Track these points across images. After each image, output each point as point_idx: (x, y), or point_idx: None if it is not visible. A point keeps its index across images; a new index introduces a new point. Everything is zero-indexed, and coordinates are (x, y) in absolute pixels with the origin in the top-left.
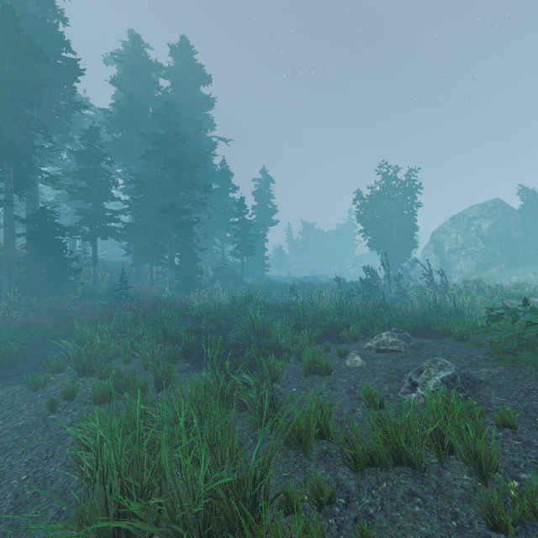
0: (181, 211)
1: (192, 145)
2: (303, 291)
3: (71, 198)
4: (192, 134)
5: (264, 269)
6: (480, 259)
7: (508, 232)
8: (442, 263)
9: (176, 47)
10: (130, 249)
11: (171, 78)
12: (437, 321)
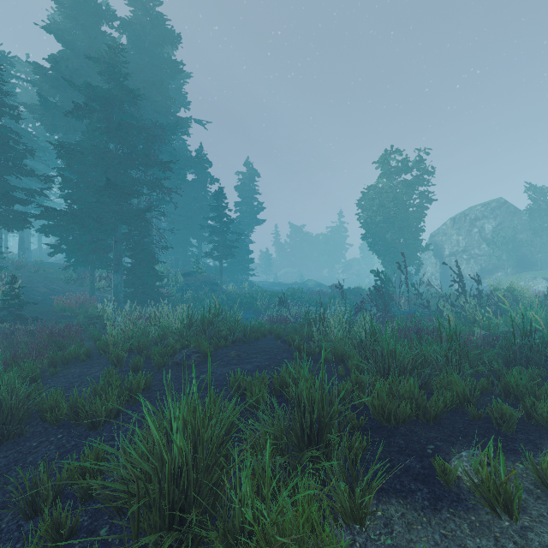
0: (126, 192)
1: (155, 119)
2: (293, 300)
3: None
4: (156, 104)
5: (248, 274)
6: (484, 263)
7: (515, 233)
8: (442, 267)
9: None
10: (58, 245)
11: (128, 31)
12: None
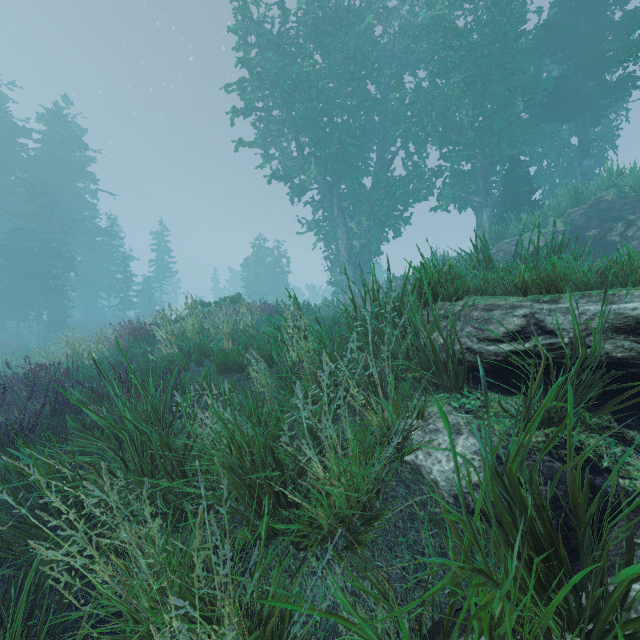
0: (48, 278)
1: (66, 208)
2: None
3: None
4: (67, 197)
5: None
6: None
7: None
8: None
9: (49, 111)
10: None
11: (42, 143)
12: None
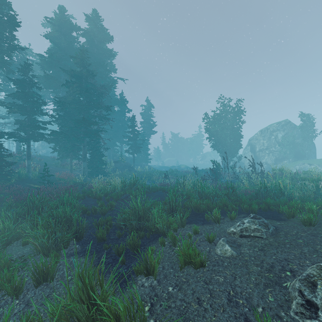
0: (90, 122)
1: (100, 81)
2: (172, 175)
3: (10, 112)
4: (101, 73)
5: (148, 161)
6: (277, 155)
7: (294, 139)
8: (255, 158)
9: (90, 16)
10: (56, 148)
11: (86, 36)
12: (274, 202)
